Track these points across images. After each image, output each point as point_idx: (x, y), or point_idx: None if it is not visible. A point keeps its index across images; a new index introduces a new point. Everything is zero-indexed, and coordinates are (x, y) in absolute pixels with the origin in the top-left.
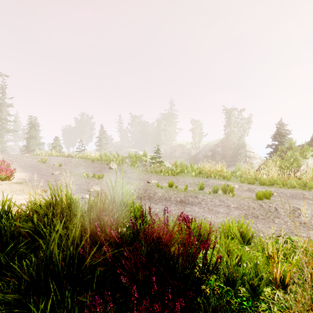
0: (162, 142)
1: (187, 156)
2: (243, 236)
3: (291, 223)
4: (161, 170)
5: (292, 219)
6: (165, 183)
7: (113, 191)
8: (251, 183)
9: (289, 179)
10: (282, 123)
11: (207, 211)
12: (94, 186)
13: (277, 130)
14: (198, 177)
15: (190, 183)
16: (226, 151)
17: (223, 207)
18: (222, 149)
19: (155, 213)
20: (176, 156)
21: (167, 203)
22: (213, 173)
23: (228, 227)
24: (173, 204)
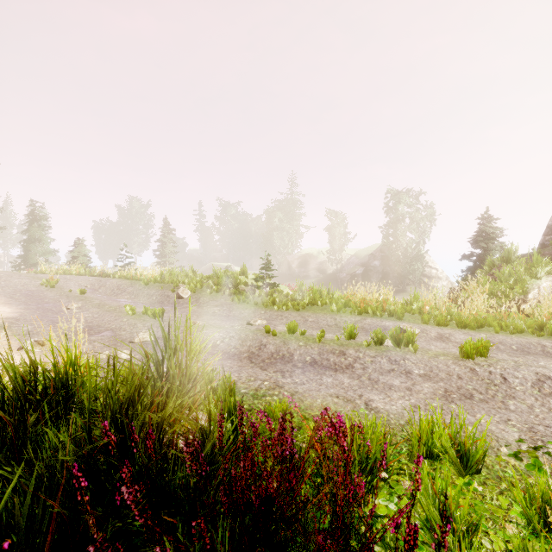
0: (275, 250)
1: (320, 276)
2: (463, 455)
3: (542, 409)
4: (273, 301)
5: (542, 401)
6: (281, 325)
7: (166, 349)
8: (441, 325)
9: (509, 316)
10: (489, 217)
11: (367, 383)
12: (142, 333)
13: (479, 229)
14: (342, 313)
15: (328, 325)
16: (388, 266)
17: (399, 374)
18: (382, 263)
19: (258, 411)
20: (300, 275)
21: (285, 366)
22: (371, 306)
23: (428, 433)
24: (297, 368)
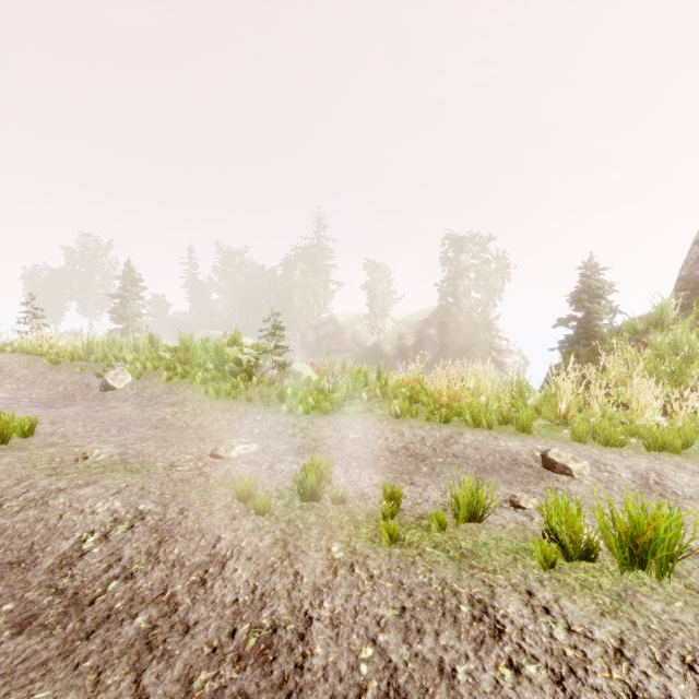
0: (295, 314)
1: (357, 349)
2: None
3: None
4: (281, 395)
5: None
6: (290, 454)
7: None
8: (613, 444)
9: None
10: (594, 266)
11: None
12: None
13: (583, 282)
14: (411, 418)
15: (391, 450)
16: (447, 336)
17: None
18: (440, 331)
19: None
20: (330, 348)
21: None
22: (470, 405)
23: None
24: None
